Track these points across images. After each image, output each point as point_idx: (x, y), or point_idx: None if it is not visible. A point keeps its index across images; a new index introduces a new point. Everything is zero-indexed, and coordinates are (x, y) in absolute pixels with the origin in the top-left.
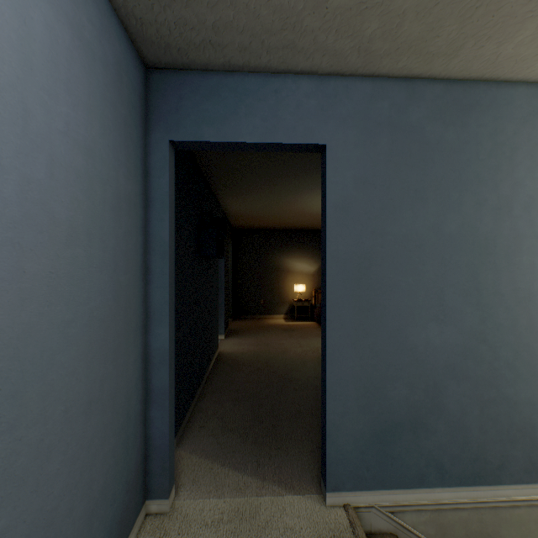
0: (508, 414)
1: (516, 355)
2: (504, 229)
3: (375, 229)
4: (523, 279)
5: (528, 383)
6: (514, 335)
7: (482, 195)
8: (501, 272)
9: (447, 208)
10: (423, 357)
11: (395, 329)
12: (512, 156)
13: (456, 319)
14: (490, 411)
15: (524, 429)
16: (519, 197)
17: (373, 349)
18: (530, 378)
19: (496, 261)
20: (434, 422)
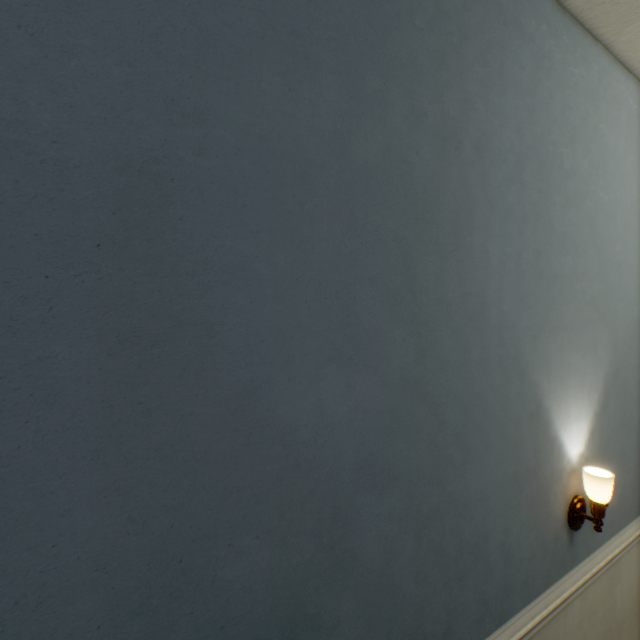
0: (456, 528)
1: (467, 415)
2: (452, 179)
3: (179, 96)
4: (475, 277)
5: (481, 463)
6: (464, 380)
7: (420, 101)
8: (447, 262)
9: (361, 103)
10: (311, 453)
11: (241, 389)
12: (462, 48)
13: (377, 354)
14: (432, 534)
15: (477, 547)
16: (471, 129)
17: (174, 457)
18: (483, 454)
19: (440, 238)
20: (335, 602)
